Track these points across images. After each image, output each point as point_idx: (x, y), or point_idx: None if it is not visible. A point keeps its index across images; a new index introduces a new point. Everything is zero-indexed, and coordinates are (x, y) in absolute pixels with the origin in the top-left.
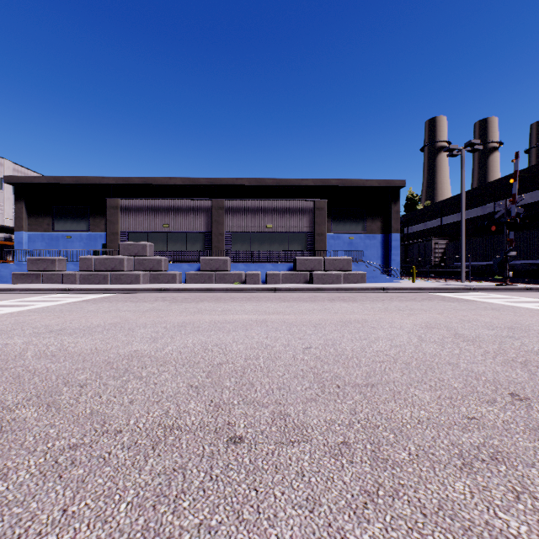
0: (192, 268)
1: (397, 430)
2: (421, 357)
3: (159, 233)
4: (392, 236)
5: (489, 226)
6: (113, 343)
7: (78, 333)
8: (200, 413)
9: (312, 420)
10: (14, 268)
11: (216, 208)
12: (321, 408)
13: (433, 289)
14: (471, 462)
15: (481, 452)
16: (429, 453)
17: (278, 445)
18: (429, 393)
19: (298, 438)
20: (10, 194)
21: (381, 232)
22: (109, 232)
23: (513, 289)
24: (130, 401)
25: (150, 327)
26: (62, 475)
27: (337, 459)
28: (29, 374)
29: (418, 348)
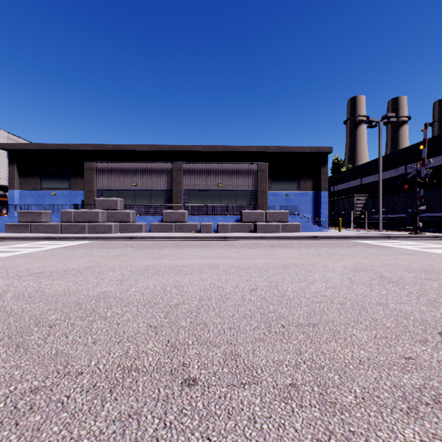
0: (156, 219)
1: (341, 371)
2: (354, 298)
3: (128, 191)
4: (322, 193)
5: (403, 184)
6: (84, 285)
7: (55, 276)
8: (157, 353)
9: (261, 361)
10: (7, 219)
11: (176, 170)
12: (268, 347)
13: (356, 237)
14: (416, 406)
15: (423, 395)
16: (375, 396)
17: (230, 388)
18: (366, 333)
19: (249, 380)
20: (5, 159)
21: (312, 190)
22: (86, 189)
23: (422, 237)
24: (94, 341)
25: (118, 270)
26: (19, 422)
27: (287, 403)
28: (5, 314)
29: (351, 289)
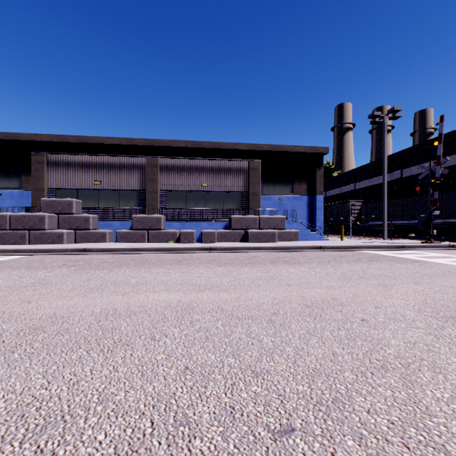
0: (124, 226)
1: None
2: None
3: (90, 190)
4: (317, 197)
5: (414, 186)
6: None
7: None
8: None
9: None
10: None
11: (151, 166)
12: None
13: (367, 247)
14: None
15: None
16: None
17: None
18: None
19: None
20: None
21: (307, 194)
22: (33, 188)
23: (438, 246)
24: None
25: None
26: None
27: None
28: None
29: None
